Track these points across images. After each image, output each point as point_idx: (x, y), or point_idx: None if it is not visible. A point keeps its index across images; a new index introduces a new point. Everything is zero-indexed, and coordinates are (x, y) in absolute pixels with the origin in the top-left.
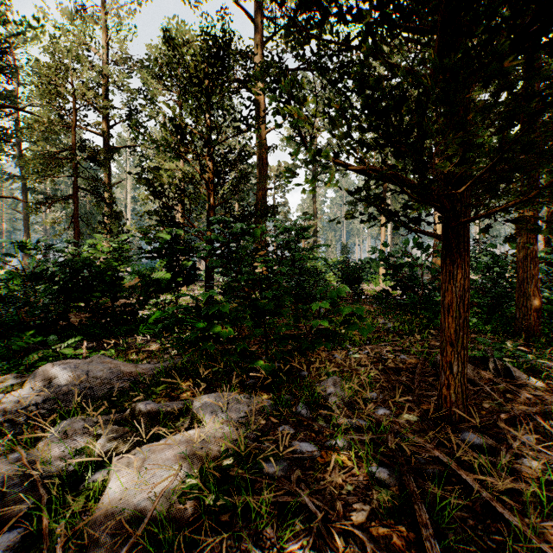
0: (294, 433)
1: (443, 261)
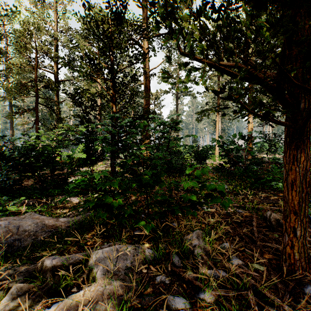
0: (169, 283)
1: (286, 146)
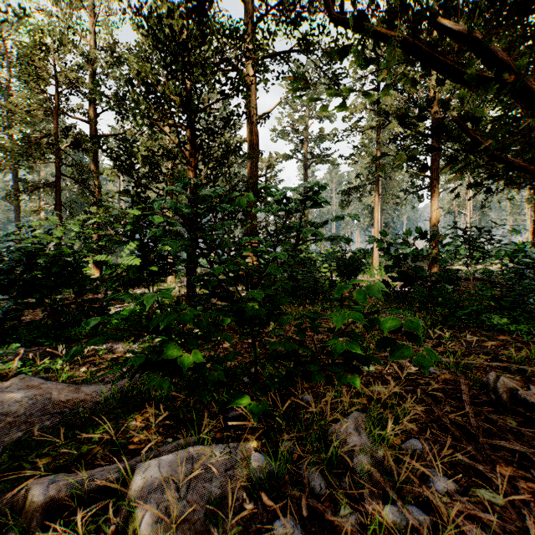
0: None
1: None
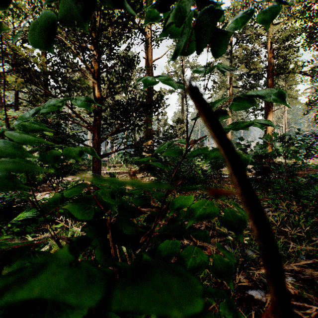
0: None
1: None
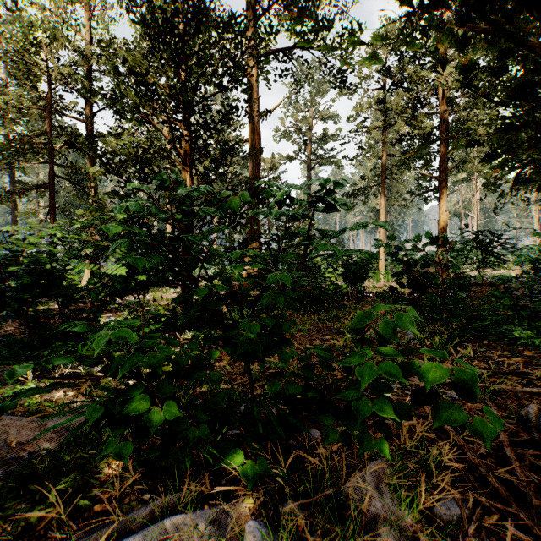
0: None
1: None
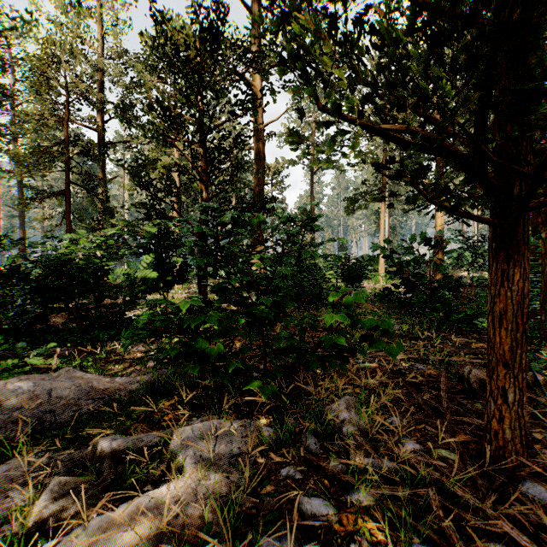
0: (301, 479)
1: (492, 257)
